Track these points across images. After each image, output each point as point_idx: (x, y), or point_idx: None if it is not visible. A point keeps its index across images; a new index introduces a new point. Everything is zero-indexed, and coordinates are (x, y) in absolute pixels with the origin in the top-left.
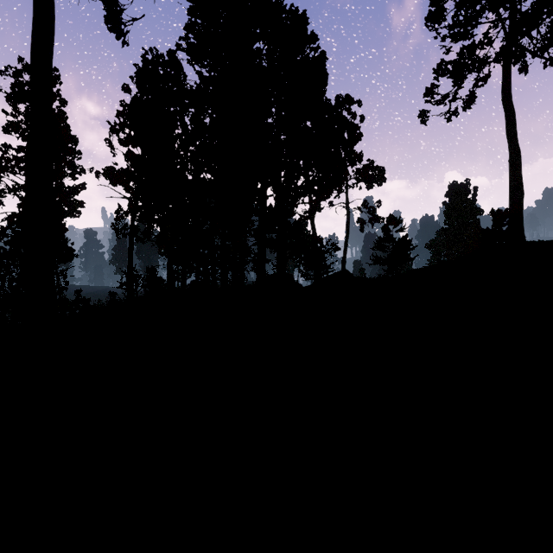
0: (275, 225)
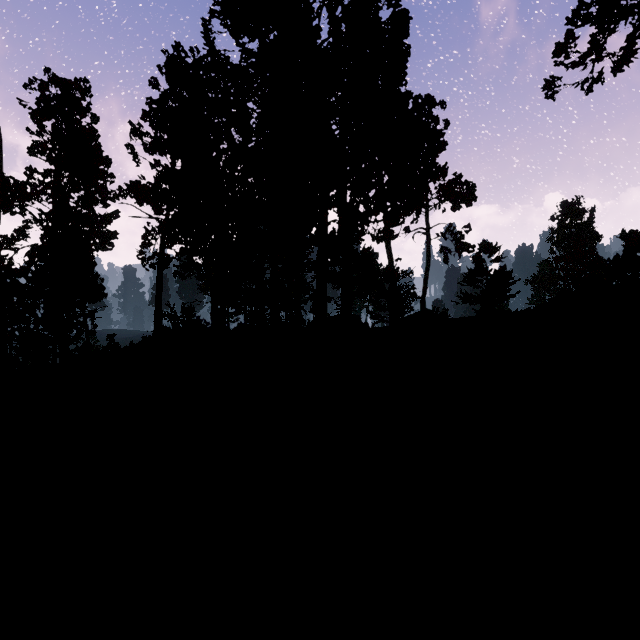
0: (338, 254)
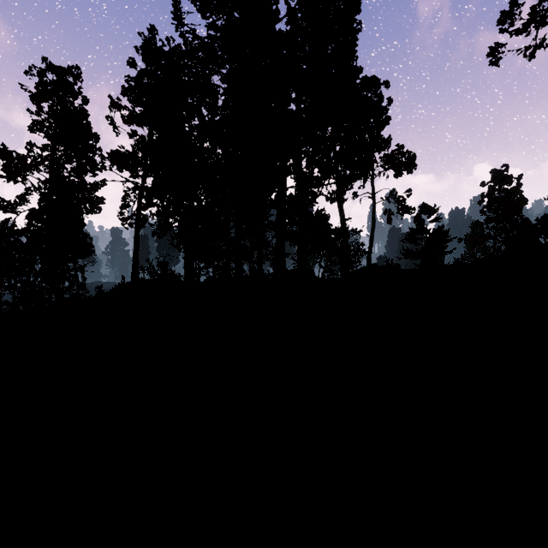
0: (295, 215)
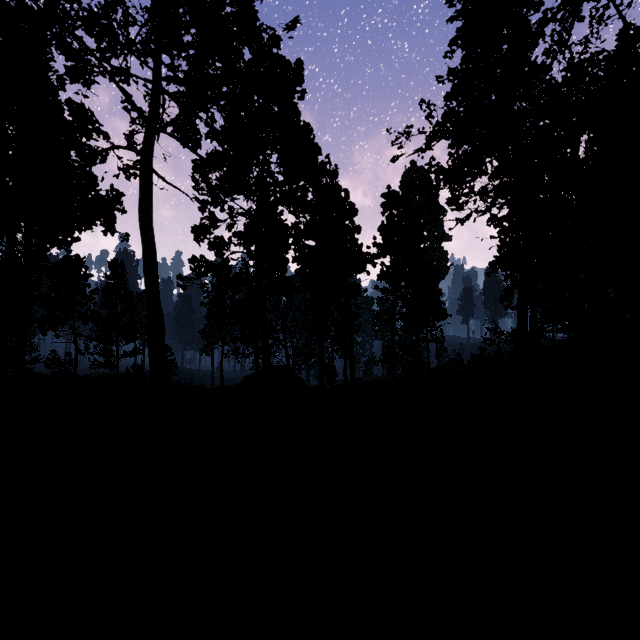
0: None
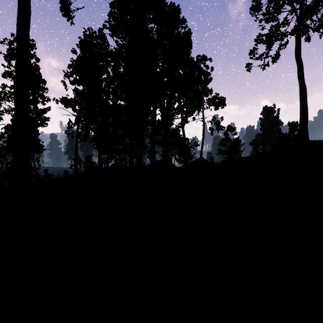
0: (161, 131)
